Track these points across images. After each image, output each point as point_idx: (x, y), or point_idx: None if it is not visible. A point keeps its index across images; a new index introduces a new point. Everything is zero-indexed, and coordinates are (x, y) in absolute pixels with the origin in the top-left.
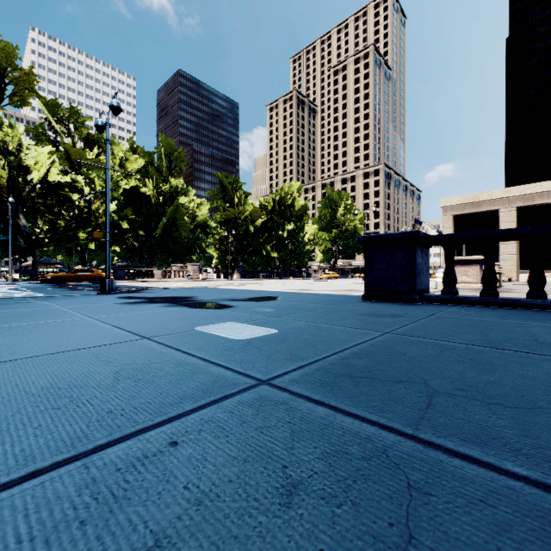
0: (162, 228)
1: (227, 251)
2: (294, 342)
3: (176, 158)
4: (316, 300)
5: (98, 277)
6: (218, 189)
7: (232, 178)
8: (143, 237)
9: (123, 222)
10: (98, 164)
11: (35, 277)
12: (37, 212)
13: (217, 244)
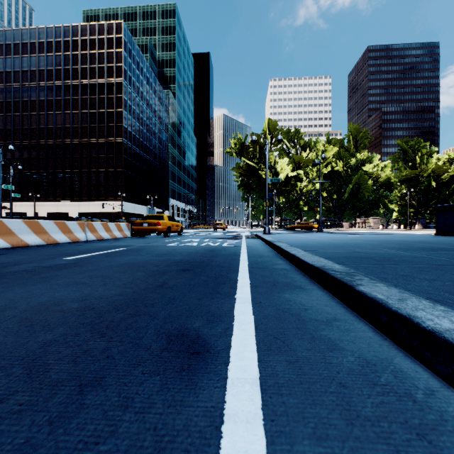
0: (349, 192)
1: (409, 205)
2: (361, 236)
3: (361, 138)
4: (406, 235)
5: (311, 227)
6: (398, 154)
7: (413, 141)
8: (335, 200)
9: (323, 193)
10: (309, 160)
11: (281, 227)
12: (281, 194)
13: (397, 200)
